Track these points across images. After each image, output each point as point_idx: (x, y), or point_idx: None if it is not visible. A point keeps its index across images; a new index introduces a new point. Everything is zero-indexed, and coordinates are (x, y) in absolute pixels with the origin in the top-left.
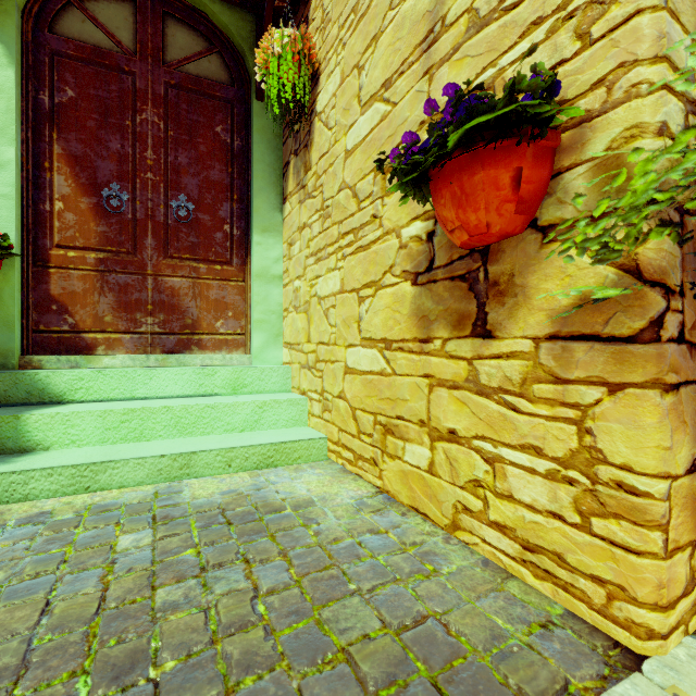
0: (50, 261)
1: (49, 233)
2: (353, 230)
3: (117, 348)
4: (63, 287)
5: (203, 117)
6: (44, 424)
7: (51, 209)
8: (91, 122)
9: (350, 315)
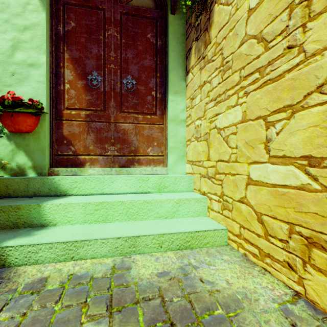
0: (63, 117)
1: (62, 101)
2: (259, 68)
3: (96, 164)
4: (69, 131)
5: (140, 30)
6: (53, 210)
7: (63, 88)
8: (83, 39)
9: (254, 138)
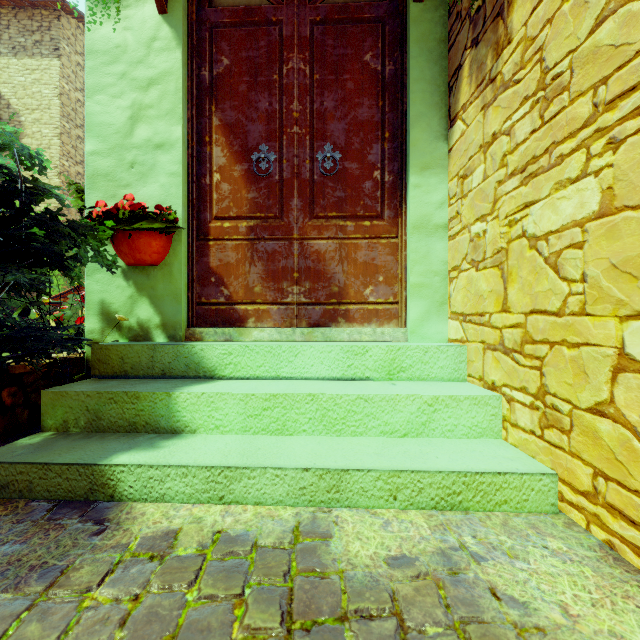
0: (209, 234)
1: (209, 206)
2: None
3: (266, 320)
4: (220, 259)
5: (350, 49)
6: (191, 404)
7: (210, 182)
8: (243, 86)
9: None
